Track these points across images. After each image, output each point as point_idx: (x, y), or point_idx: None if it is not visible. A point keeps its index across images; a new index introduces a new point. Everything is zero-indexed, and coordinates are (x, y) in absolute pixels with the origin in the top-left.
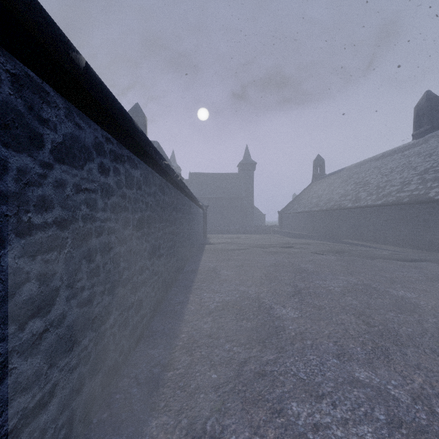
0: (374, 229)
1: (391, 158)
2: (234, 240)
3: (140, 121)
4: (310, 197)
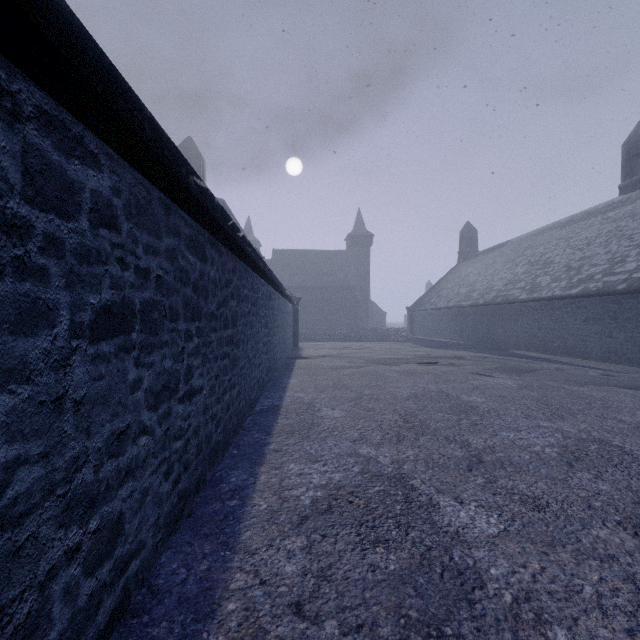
0: (564, 334)
1: (585, 223)
2: (342, 351)
3: (194, 164)
4: (456, 286)
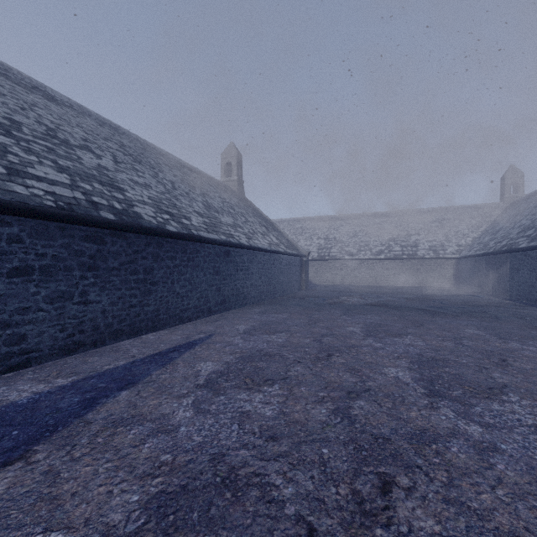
0: None
1: None
2: None
3: None
4: None
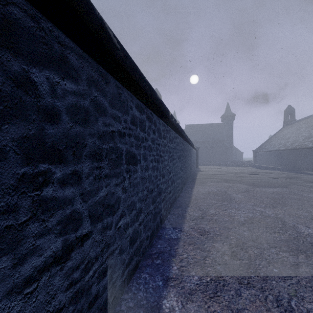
0: None
1: None
2: (217, 169)
3: None
4: (279, 139)
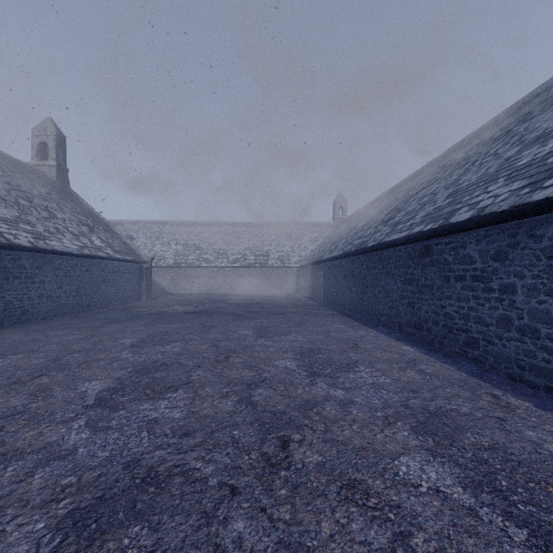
0: None
1: None
2: None
3: None
4: None
